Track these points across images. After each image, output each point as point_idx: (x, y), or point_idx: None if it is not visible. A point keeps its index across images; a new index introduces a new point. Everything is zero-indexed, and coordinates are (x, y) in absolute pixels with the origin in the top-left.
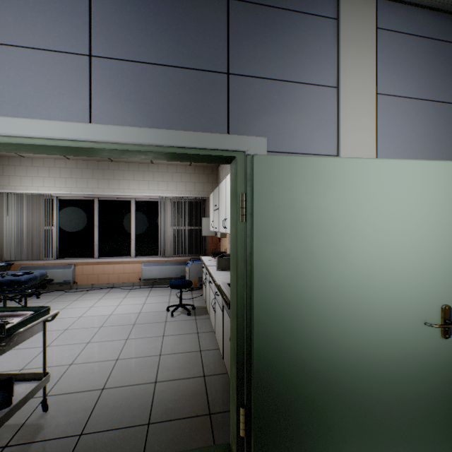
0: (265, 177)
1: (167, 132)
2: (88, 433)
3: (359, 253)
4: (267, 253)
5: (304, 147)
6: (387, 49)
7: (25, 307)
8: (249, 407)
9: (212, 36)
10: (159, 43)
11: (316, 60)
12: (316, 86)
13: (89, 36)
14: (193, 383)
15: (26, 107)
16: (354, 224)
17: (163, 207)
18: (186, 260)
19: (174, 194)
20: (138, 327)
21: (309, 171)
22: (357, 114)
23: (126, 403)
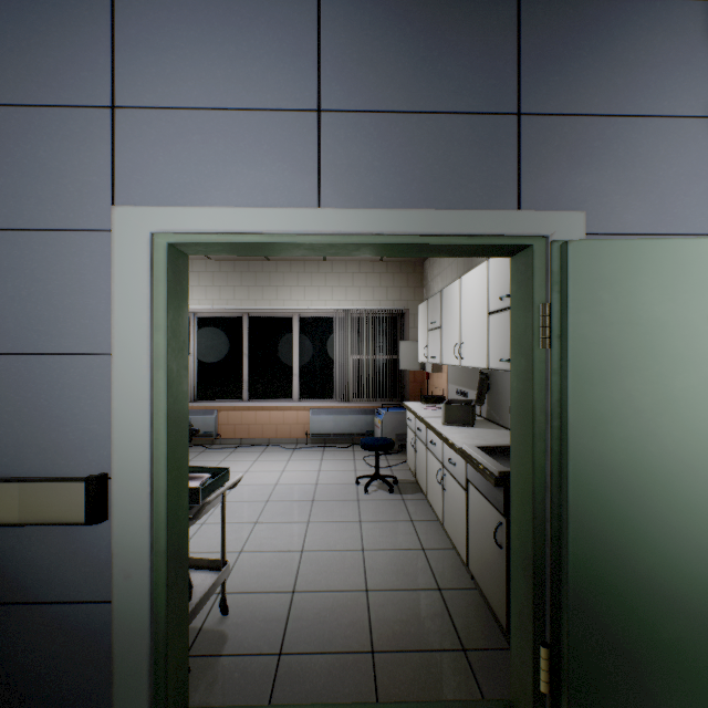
0: (589, 276)
1: (427, 213)
2: (289, 653)
3: None
4: (591, 401)
5: (646, 223)
6: None
7: (197, 467)
8: (556, 647)
9: (494, 58)
10: (413, 80)
11: (668, 74)
12: (669, 118)
13: (317, 83)
14: (424, 598)
15: (238, 192)
16: None
17: (340, 327)
18: (374, 408)
19: (356, 306)
20: (319, 505)
21: (667, 264)
22: None
23: (331, 617)
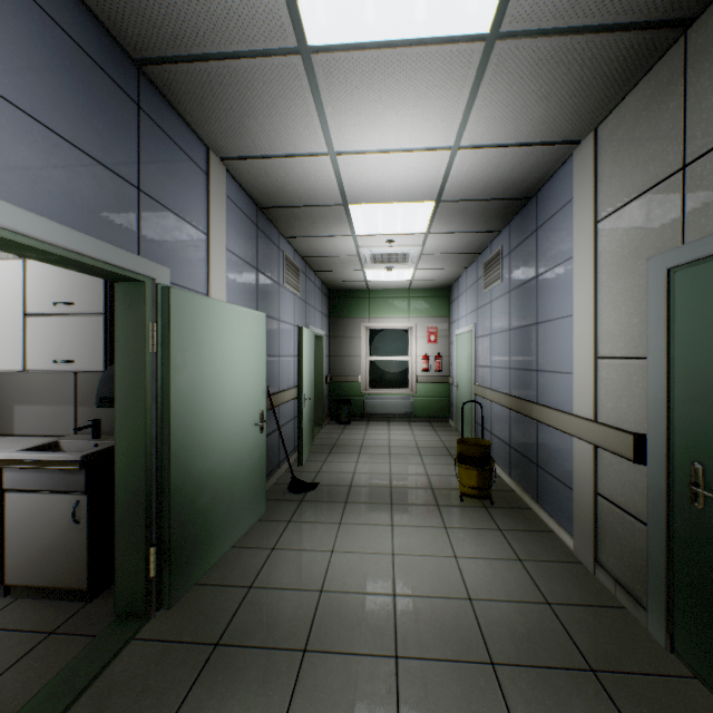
0: (179, 310)
1: (90, 239)
2: None
3: (229, 378)
4: (180, 383)
5: (189, 282)
6: (230, 214)
7: None
8: (160, 542)
9: (127, 140)
10: (76, 118)
11: (196, 204)
12: (196, 229)
13: None
14: None
15: None
16: (227, 355)
17: None
18: None
19: None
20: None
21: (204, 309)
22: (219, 263)
23: None
